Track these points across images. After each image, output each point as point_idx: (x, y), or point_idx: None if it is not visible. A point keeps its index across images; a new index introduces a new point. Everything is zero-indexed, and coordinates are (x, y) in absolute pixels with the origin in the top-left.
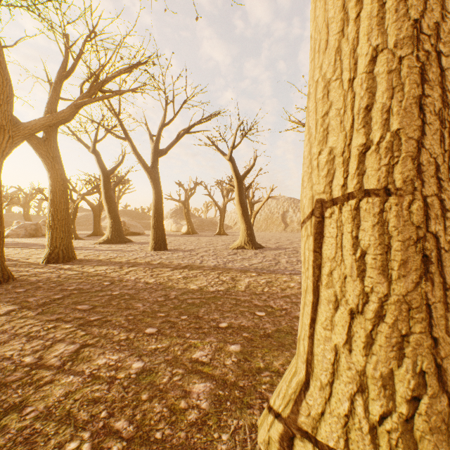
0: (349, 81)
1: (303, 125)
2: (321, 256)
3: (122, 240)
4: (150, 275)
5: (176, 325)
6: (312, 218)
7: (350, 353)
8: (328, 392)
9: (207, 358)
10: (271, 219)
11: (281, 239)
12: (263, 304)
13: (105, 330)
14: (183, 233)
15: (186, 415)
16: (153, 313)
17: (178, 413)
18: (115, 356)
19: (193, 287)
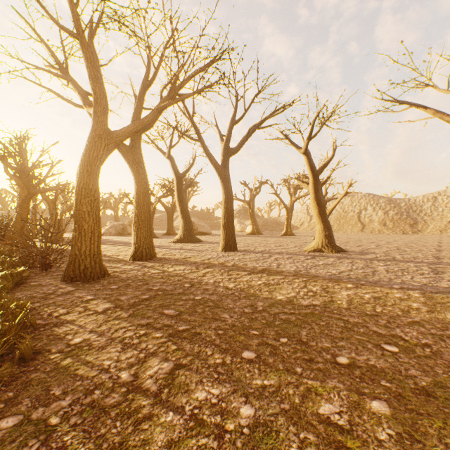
0: None
1: (400, 102)
2: None
3: (193, 240)
4: (227, 279)
5: (278, 352)
6: None
7: None
8: None
9: (344, 420)
10: (345, 218)
11: (362, 241)
12: (386, 331)
13: (196, 346)
14: (247, 233)
15: None
16: (244, 330)
17: None
18: (215, 389)
19: (280, 297)
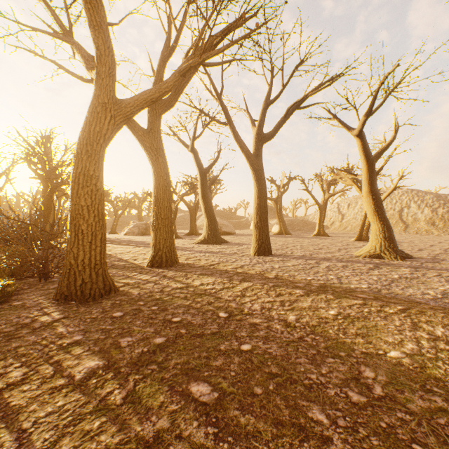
0: None
1: None
2: None
3: (218, 241)
4: (279, 303)
5: None
6: None
7: None
8: None
9: None
10: None
11: (417, 244)
12: None
13: None
14: (274, 234)
15: None
16: None
17: None
18: None
19: (393, 353)
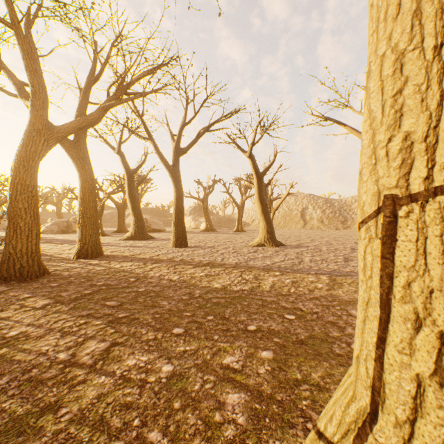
0: (435, 49)
1: (326, 119)
2: (393, 264)
3: (145, 237)
4: (173, 272)
5: (203, 326)
6: (378, 217)
7: (441, 387)
8: (407, 432)
9: (239, 365)
10: (290, 216)
11: (301, 236)
12: (291, 306)
13: (133, 328)
14: (201, 230)
15: (222, 430)
16: (179, 312)
17: (214, 428)
18: (144, 357)
19: (217, 285)
